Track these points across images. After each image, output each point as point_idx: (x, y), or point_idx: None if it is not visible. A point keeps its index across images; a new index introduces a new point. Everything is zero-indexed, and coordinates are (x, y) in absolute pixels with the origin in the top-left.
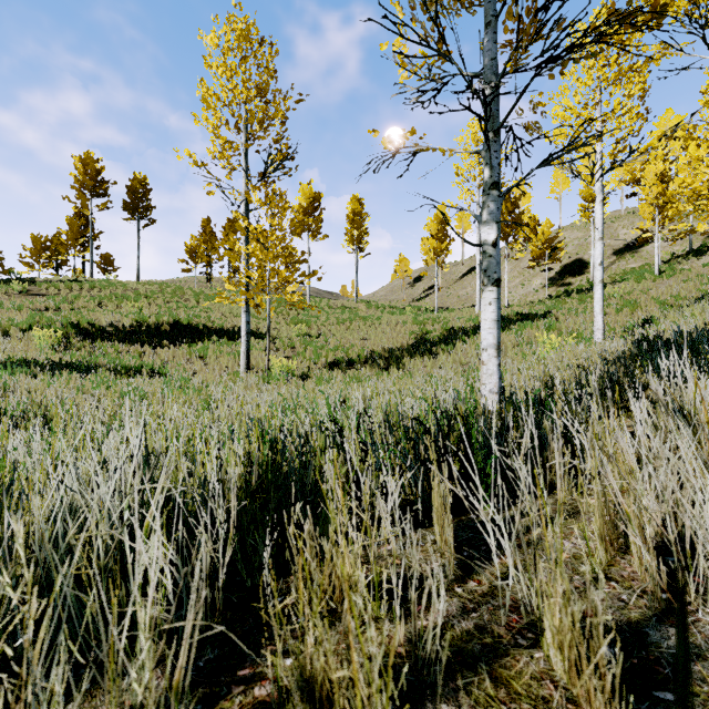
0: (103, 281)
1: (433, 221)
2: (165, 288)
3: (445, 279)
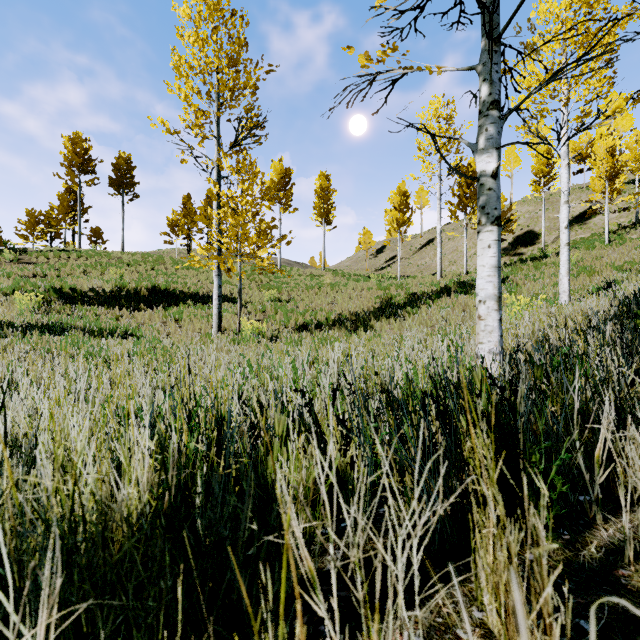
0: (90, 251)
1: (396, 193)
2: (147, 257)
3: (405, 250)
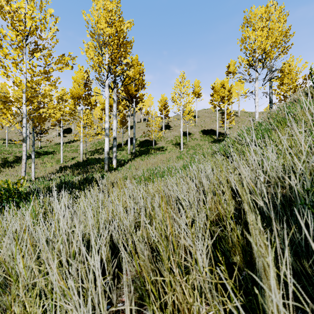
0: None
1: None
2: None
3: None
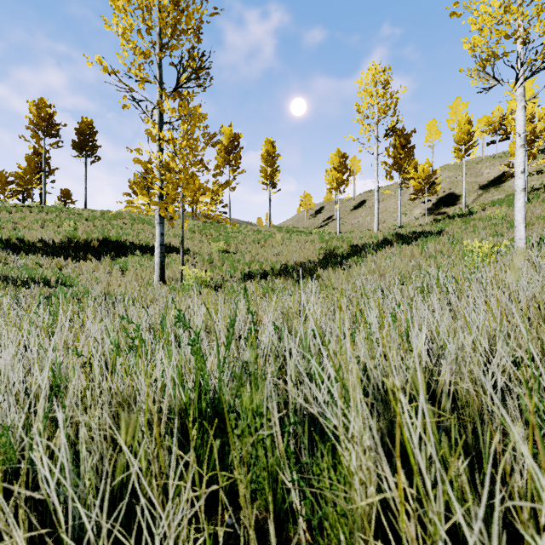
0: (52, 207)
1: (336, 155)
2: (106, 214)
3: (341, 211)
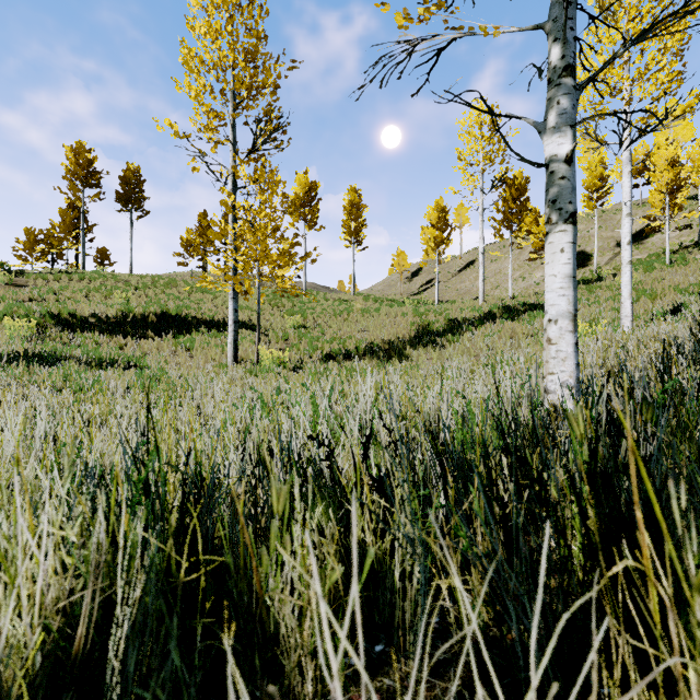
0: (94, 273)
1: (434, 209)
2: (158, 280)
3: (443, 273)
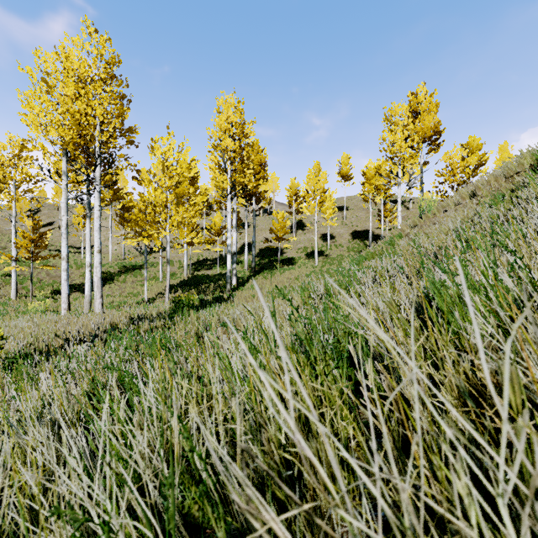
0: None
1: (82, 207)
2: None
3: None
